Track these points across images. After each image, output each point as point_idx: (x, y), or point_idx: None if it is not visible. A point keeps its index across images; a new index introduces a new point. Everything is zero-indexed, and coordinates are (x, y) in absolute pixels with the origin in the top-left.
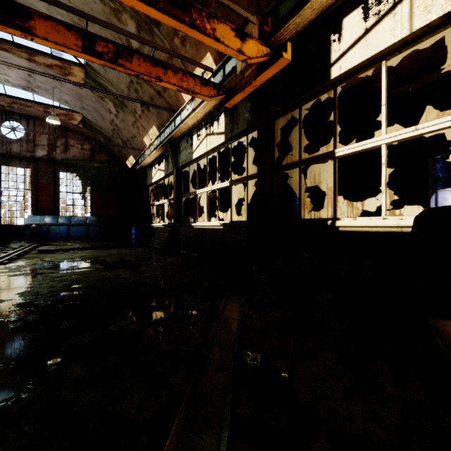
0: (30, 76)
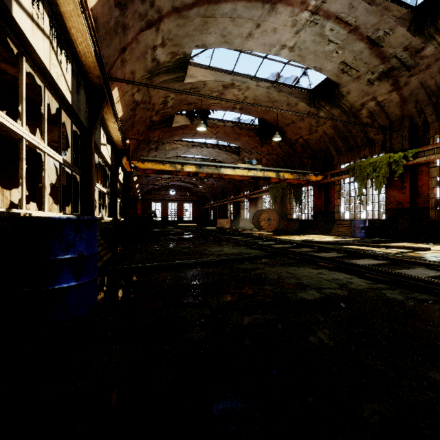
0: None
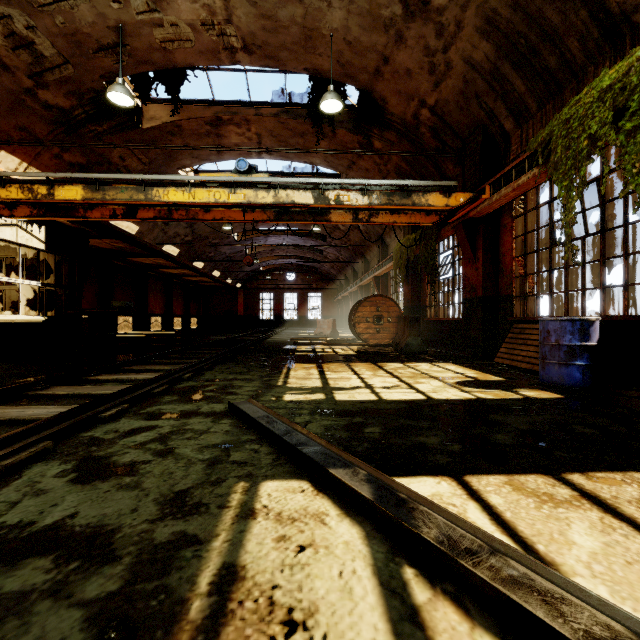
0: None
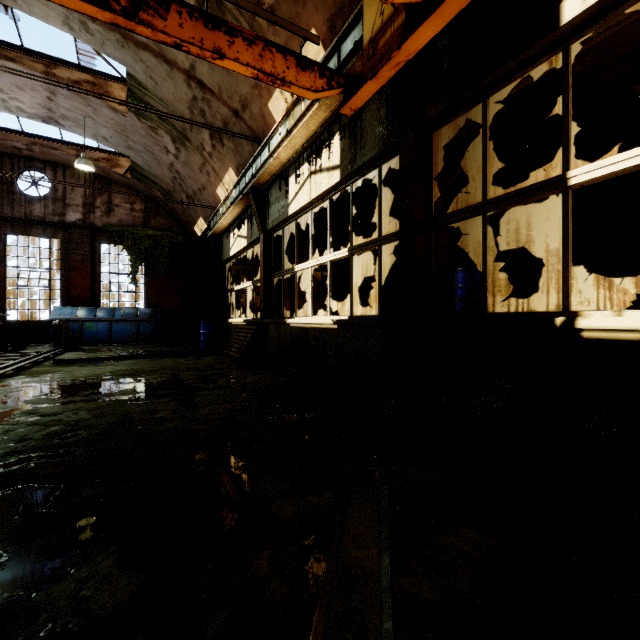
0: (51, 100)
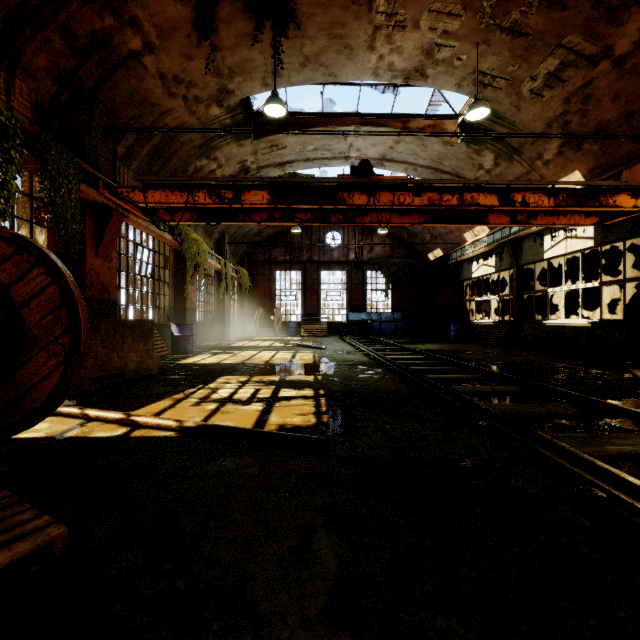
0: None
